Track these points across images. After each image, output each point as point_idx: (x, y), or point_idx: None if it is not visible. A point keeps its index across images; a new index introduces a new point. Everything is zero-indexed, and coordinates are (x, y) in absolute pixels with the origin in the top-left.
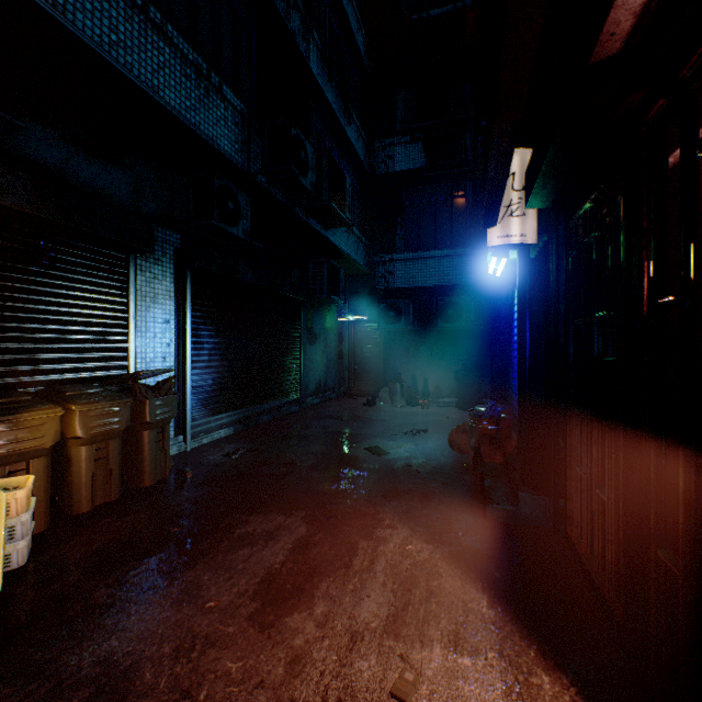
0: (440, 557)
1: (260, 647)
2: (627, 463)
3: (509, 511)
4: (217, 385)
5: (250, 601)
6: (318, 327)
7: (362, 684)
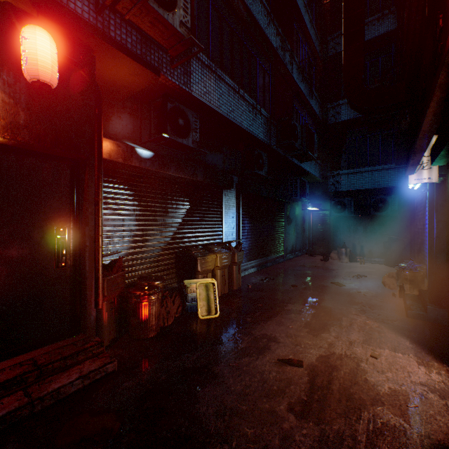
0: (383, 327)
1: (315, 339)
2: None
3: (421, 314)
4: (250, 247)
5: (304, 328)
6: (292, 215)
7: (358, 353)
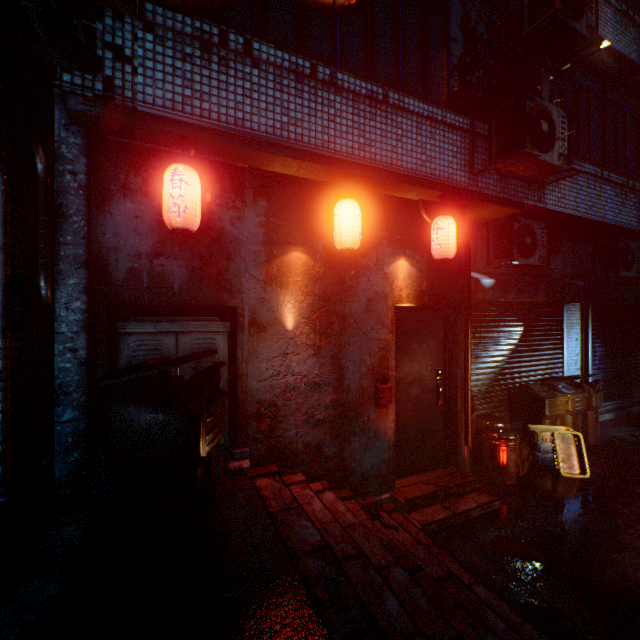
0: None
1: None
2: None
3: None
4: (603, 381)
5: None
6: None
7: None
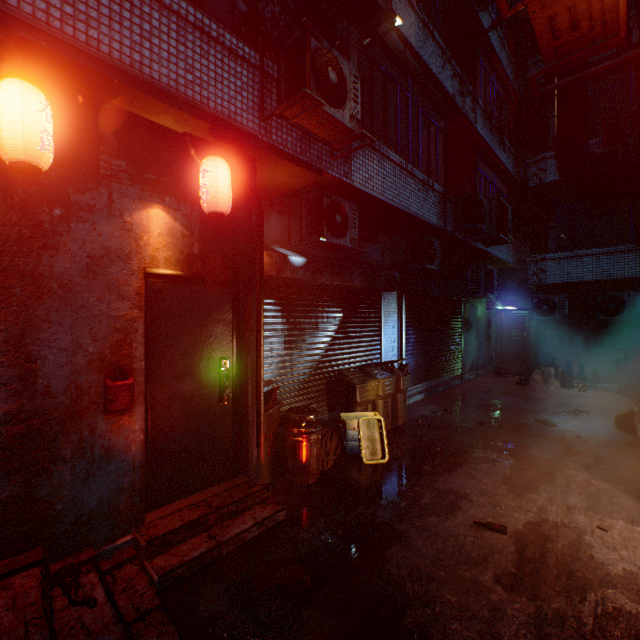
0: (616, 490)
1: (519, 500)
2: None
3: None
4: (415, 365)
5: (503, 484)
6: (472, 317)
7: (579, 522)
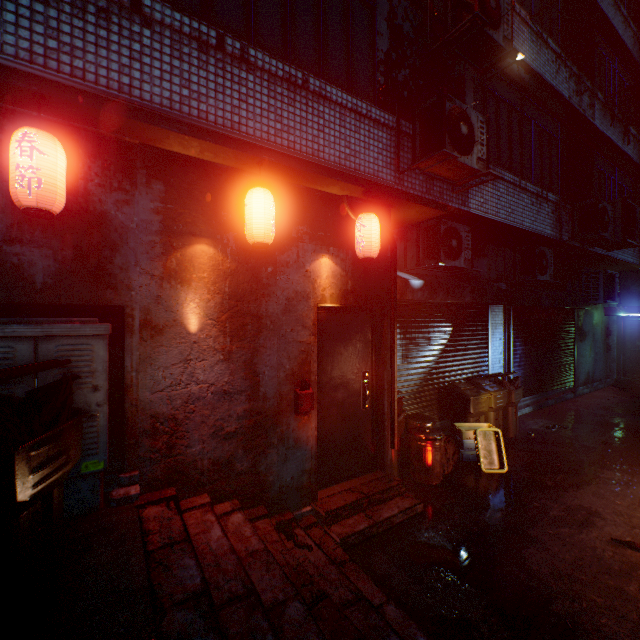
0: None
1: None
2: None
3: None
4: (523, 377)
5: (639, 508)
6: (586, 325)
7: None
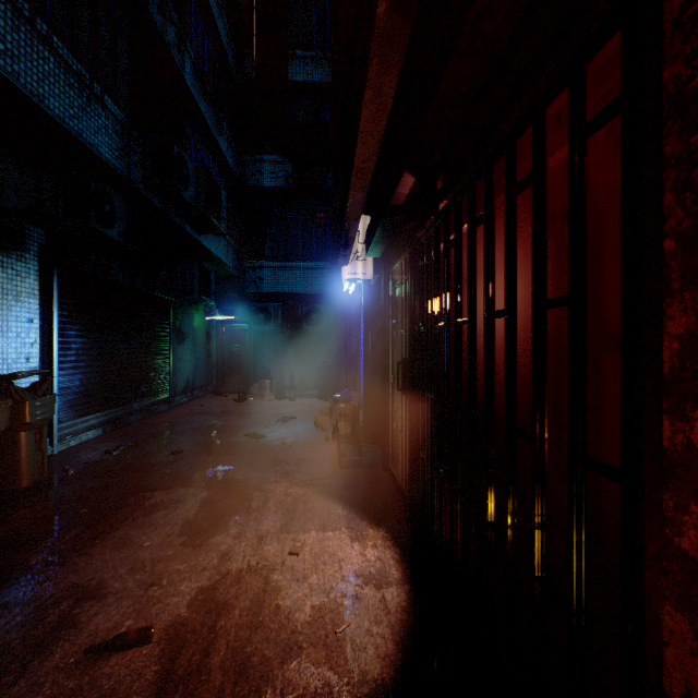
0: (312, 492)
1: (197, 555)
2: (411, 412)
3: (356, 461)
4: (85, 386)
5: (179, 537)
6: (187, 326)
7: (271, 555)
